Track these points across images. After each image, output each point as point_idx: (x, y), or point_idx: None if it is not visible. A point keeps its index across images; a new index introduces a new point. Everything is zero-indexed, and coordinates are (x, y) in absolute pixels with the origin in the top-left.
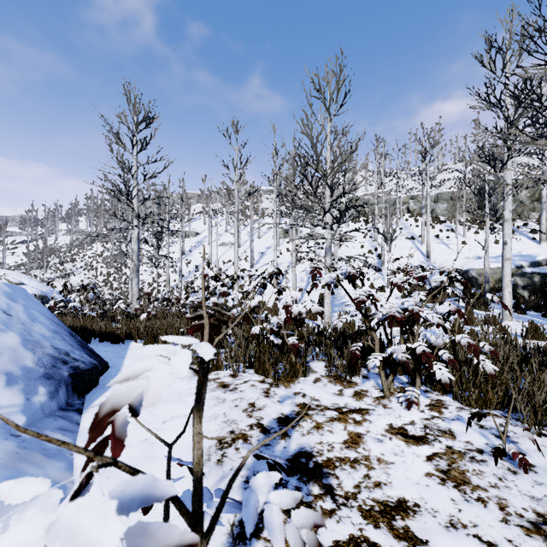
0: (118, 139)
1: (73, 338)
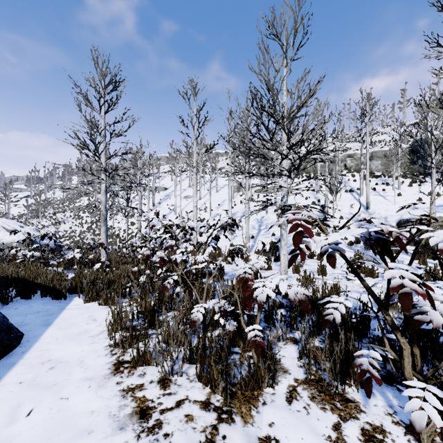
0: (87, 101)
1: None
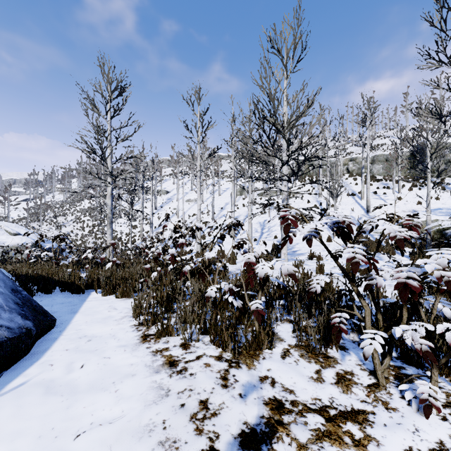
0: (93, 106)
1: (13, 294)
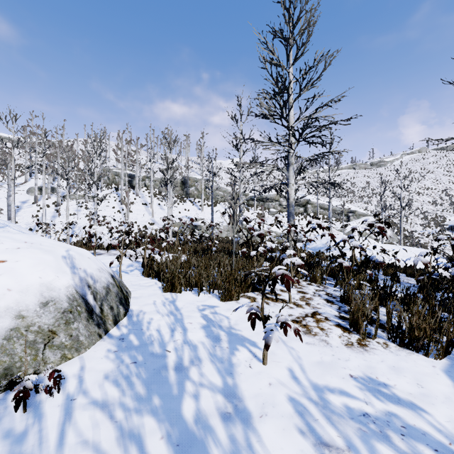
0: None
1: None
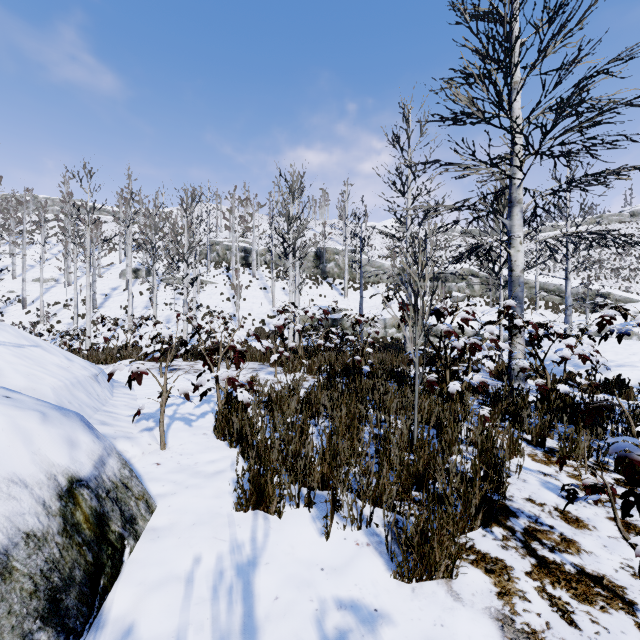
0: None
1: None
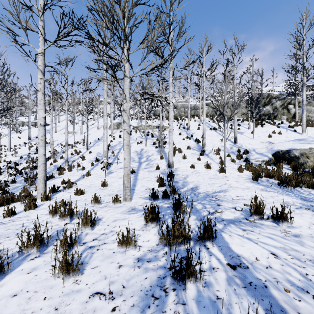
0: None
1: None
